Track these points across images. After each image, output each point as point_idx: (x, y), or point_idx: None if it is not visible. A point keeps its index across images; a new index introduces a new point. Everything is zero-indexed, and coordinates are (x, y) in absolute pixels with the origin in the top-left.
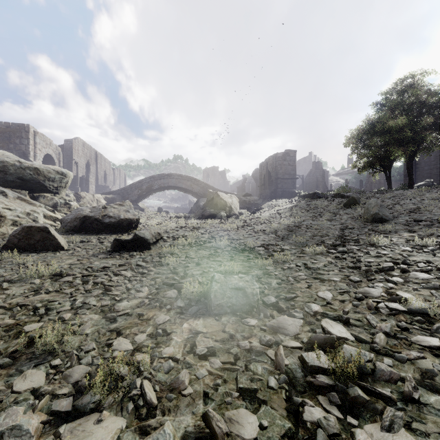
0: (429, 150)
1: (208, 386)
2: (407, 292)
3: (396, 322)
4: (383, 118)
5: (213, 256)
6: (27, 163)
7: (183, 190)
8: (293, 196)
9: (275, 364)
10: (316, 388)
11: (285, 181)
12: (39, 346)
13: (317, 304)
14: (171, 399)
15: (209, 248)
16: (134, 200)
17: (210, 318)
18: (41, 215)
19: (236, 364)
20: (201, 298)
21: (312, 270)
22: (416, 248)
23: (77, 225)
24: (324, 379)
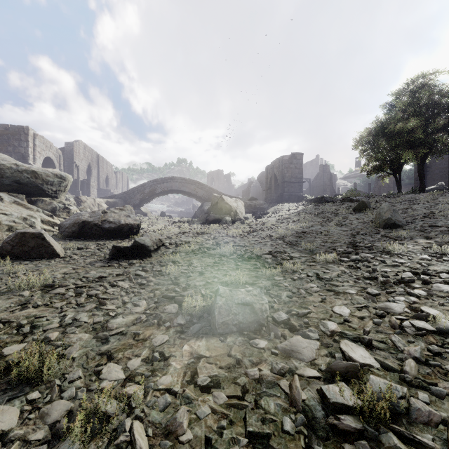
0: (441, 152)
1: (211, 429)
2: (432, 307)
3: (425, 344)
4: (394, 119)
5: (217, 264)
6: (25, 166)
7: (187, 194)
8: (300, 201)
9: (290, 399)
10: (341, 433)
11: (292, 185)
12: (16, 375)
13: (333, 322)
14: (166, 447)
15: (213, 255)
16: (136, 204)
17: (213, 338)
18: (39, 220)
19: (244, 398)
20: (204, 314)
21: (325, 281)
22: (435, 256)
23: (75, 231)
24: (351, 421)
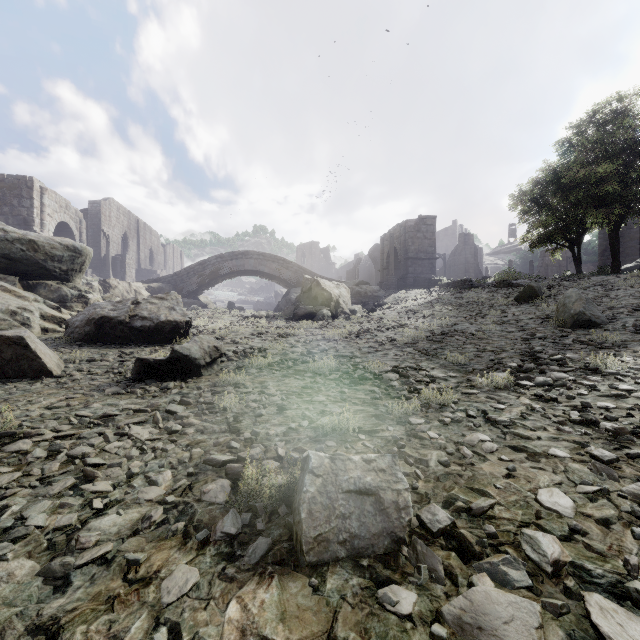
0: None
1: None
2: None
3: None
4: (575, 164)
5: (309, 390)
6: (17, 233)
7: (267, 275)
8: (432, 286)
9: None
10: None
11: (419, 263)
12: None
13: (549, 535)
14: None
15: (302, 374)
16: (192, 291)
17: (296, 580)
18: (36, 315)
19: None
20: (280, 507)
21: (501, 427)
22: None
23: (90, 332)
24: None
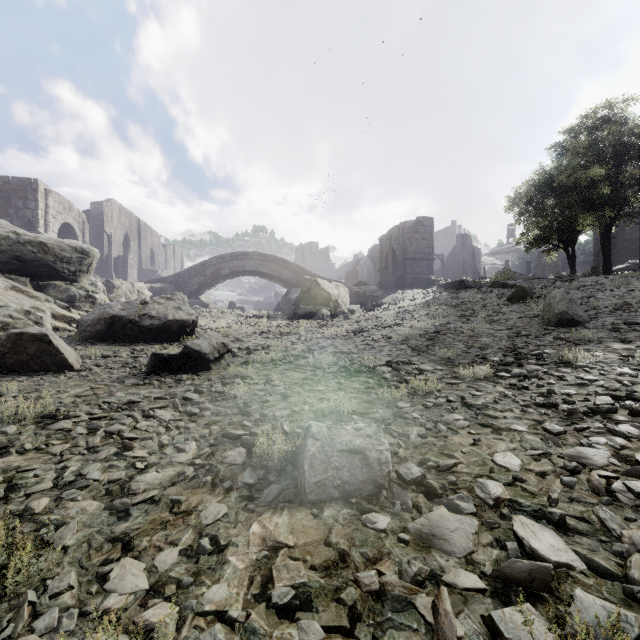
0: (634, 216)
1: None
2: None
3: None
4: (567, 168)
5: (309, 381)
6: (29, 236)
7: (267, 276)
8: (430, 286)
9: (435, 635)
10: None
11: (417, 264)
12: None
13: (497, 482)
14: None
15: (303, 368)
16: (194, 291)
17: (301, 511)
18: (48, 314)
19: (353, 632)
20: (287, 466)
21: (475, 409)
22: None
23: (101, 330)
24: None
